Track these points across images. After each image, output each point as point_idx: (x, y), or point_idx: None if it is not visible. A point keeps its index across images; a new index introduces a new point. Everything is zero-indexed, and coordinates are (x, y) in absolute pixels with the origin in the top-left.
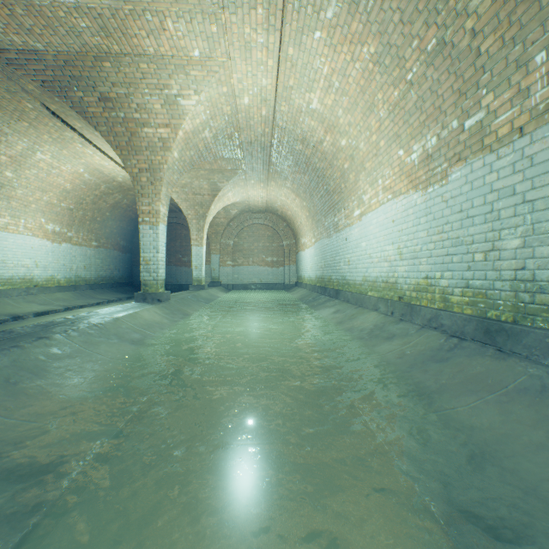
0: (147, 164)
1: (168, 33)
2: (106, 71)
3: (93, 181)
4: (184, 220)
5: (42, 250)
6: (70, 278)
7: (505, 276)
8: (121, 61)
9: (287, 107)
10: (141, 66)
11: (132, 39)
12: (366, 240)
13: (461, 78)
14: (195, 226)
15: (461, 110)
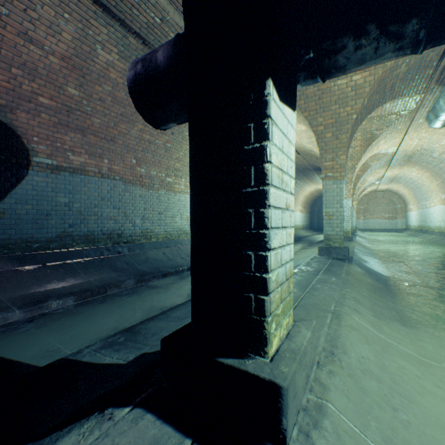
0: None
1: None
2: None
3: (312, 191)
4: None
5: (299, 216)
6: (301, 225)
7: None
8: None
9: (402, 173)
10: None
11: None
12: (434, 214)
13: None
14: None
15: None
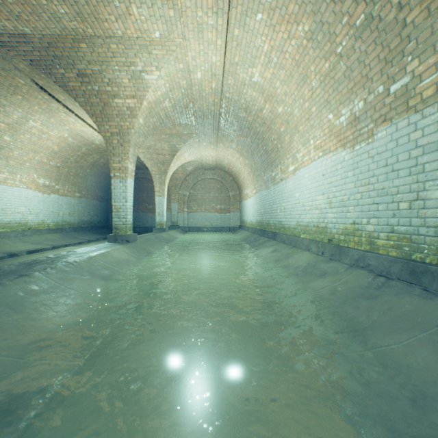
0: (117, 129)
1: (133, 17)
2: (83, 51)
3: (75, 144)
4: (149, 176)
5: (35, 200)
6: (58, 222)
7: (430, 223)
8: (95, 42)
9: (233, 81)
10: (111, 46)
11: (103, 23)
12: (299, 191)
13: (388, 48)
14: (158, 180)
15: (387, 76)
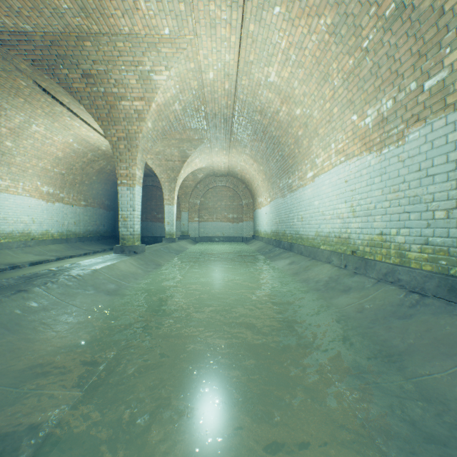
0: (124, 133)
1: (141, 12)
2: (87, 50)
3: (81, 150)
4: (158, 183)
5: (38, 209)
6: (62, 232)
7: None
8: (100, 40)
9: (248, 81)
10: (117, 45)
11: (109, 18)
12: (319, 199)
13: (422, 40)
14: (167, 188)
15: (421, 71)
